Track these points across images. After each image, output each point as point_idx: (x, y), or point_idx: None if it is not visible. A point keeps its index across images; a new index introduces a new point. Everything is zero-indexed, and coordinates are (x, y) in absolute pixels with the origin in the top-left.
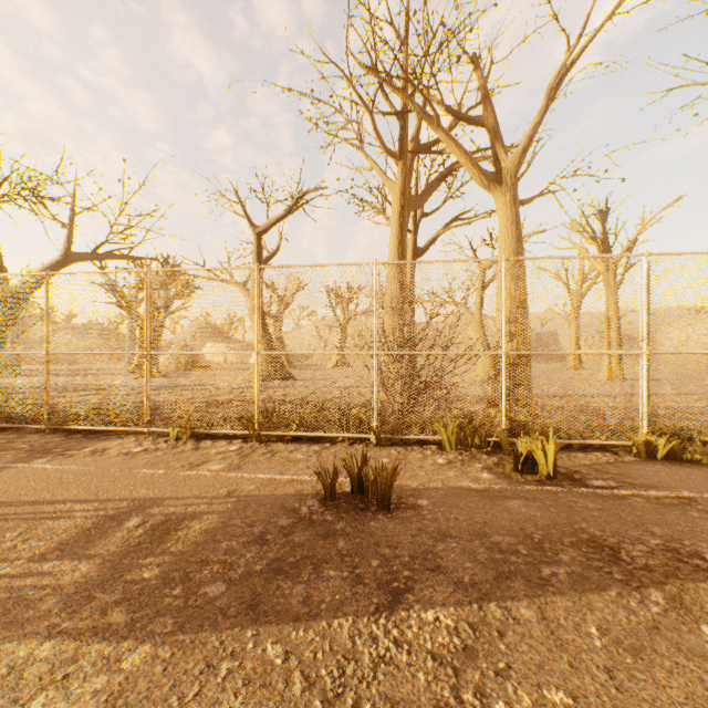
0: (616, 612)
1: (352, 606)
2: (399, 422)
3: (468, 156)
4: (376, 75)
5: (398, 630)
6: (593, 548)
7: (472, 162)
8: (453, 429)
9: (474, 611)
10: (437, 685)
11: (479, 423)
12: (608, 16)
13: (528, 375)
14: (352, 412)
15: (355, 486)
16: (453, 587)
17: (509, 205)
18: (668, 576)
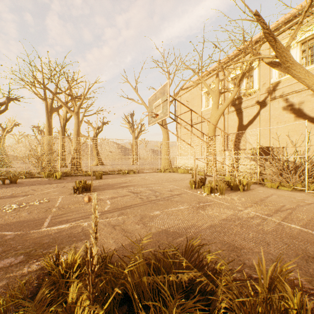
0: (41, 185)
1: (1, 188)
2: (33, 173)
3: (65, 104)
4: (33, 78)
5: (7, 188)
6: (49, 183)
7: (66, 106)
8: (47, 174)
9: (20, 187)
10: (9, 189)
11: (54, 172)
12: (94, 83)
13: (79, 162)
14: (22, 172)
15: (11, 181)
16: (19, 186)
17: (77, 119)
18: (55, 183)
